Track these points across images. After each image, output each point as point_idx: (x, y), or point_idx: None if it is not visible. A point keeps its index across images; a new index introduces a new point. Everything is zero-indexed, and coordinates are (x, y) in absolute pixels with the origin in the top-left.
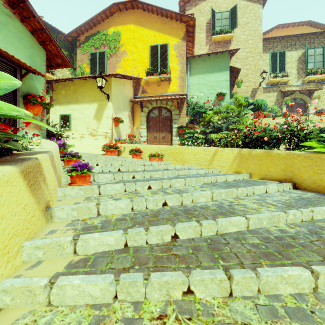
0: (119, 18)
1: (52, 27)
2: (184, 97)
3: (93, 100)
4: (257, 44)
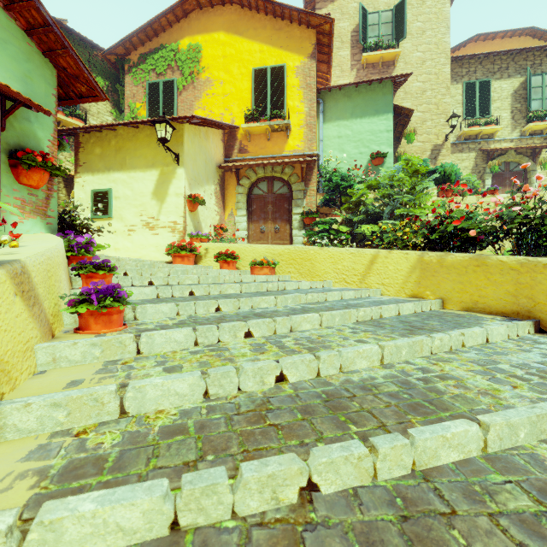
0: (198, 21)
1: (81, 38)
2: (314, 160)
3: (151, 164)
4: (441, 67)
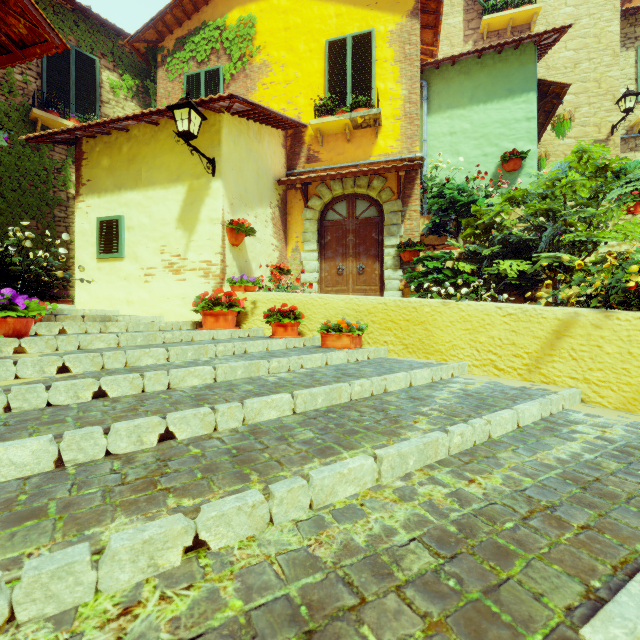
0: None
1: (101, 23)
2: (418, 164)
3: (176, 176)
4: (605, 25)
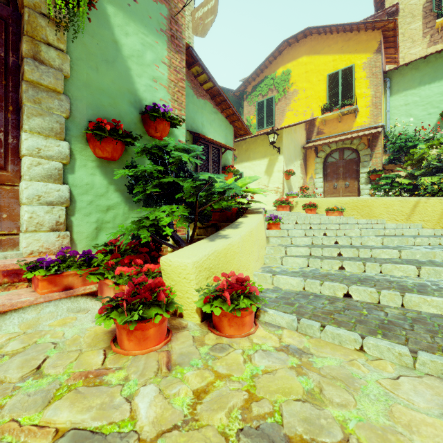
0: (288, 54)
1: (222, 88)
2: (378, 132)
3: (264, 155)
4: None
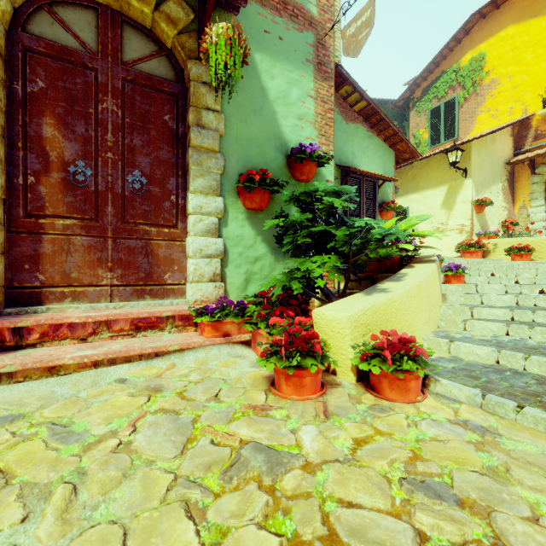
0: (481, 31)
1: (378, 100)
2: None
3: (440, 182)
4: None
